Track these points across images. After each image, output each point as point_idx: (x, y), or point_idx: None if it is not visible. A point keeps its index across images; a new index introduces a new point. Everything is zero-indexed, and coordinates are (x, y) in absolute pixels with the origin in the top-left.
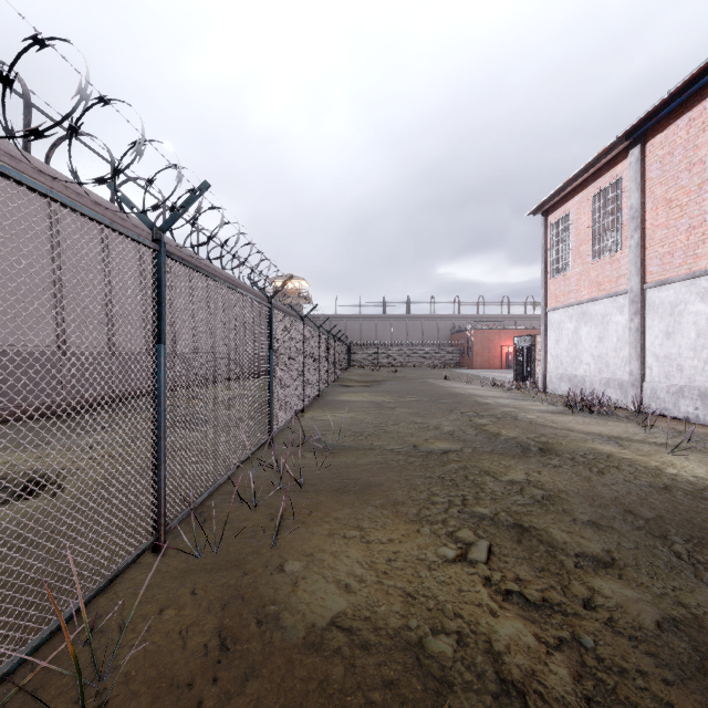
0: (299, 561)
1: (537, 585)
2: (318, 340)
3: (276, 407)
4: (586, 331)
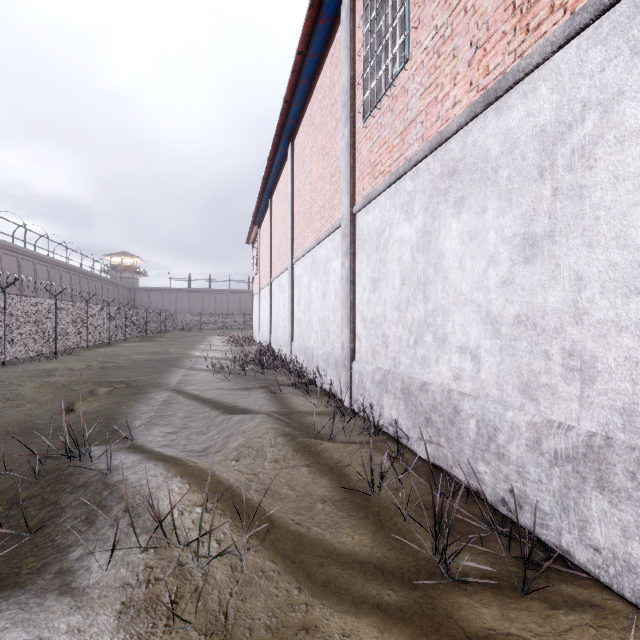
0: (44, 365)
1: (99, 364)
2: (108, 311)
3: (60, 341)
4: (256, 308)
